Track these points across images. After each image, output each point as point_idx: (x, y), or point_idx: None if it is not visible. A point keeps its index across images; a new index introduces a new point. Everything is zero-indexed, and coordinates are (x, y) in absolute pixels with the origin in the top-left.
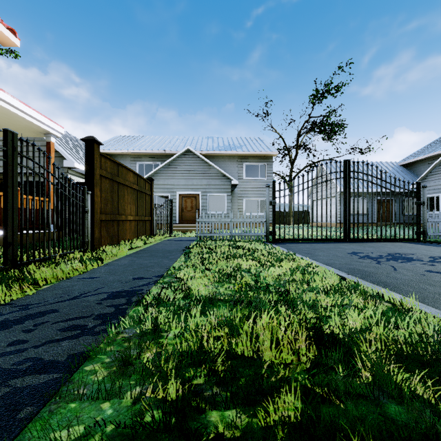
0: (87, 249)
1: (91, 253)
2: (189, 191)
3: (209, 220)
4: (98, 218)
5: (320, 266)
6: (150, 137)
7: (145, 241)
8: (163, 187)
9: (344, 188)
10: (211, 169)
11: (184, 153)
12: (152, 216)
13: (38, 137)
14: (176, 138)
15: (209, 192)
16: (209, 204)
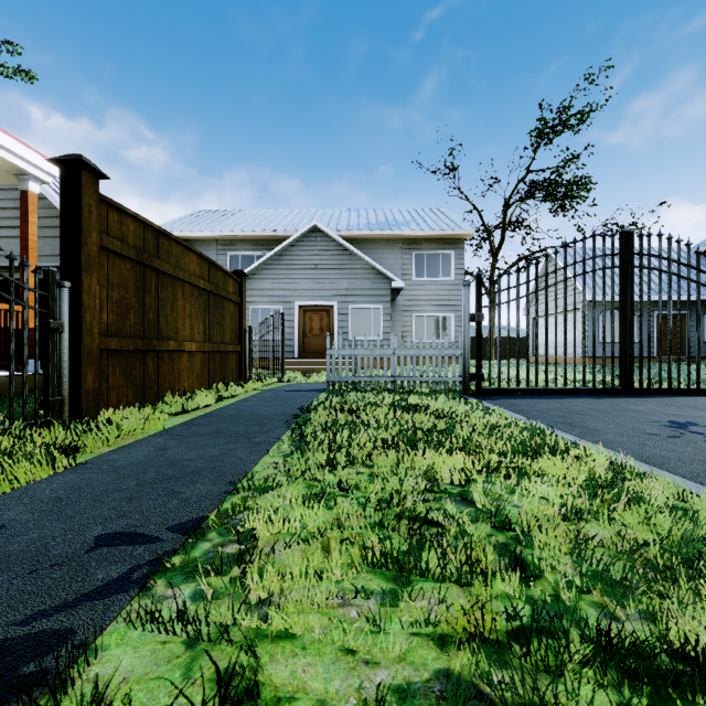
0: (59, 420)
1: (64, 429)
2: (316, 301)
3: (351, 352)
4: (96, 344)
5: (658, 476)
6: (252, 211)
7: (219, 394)
8: (271, 294)
9: (622, 287)
10: (355, 262)
11: (307, 233)
12: (243, 344)
13: (43, 202)
14: (296, 212)
15: (351, 302)
16: (351, 323)
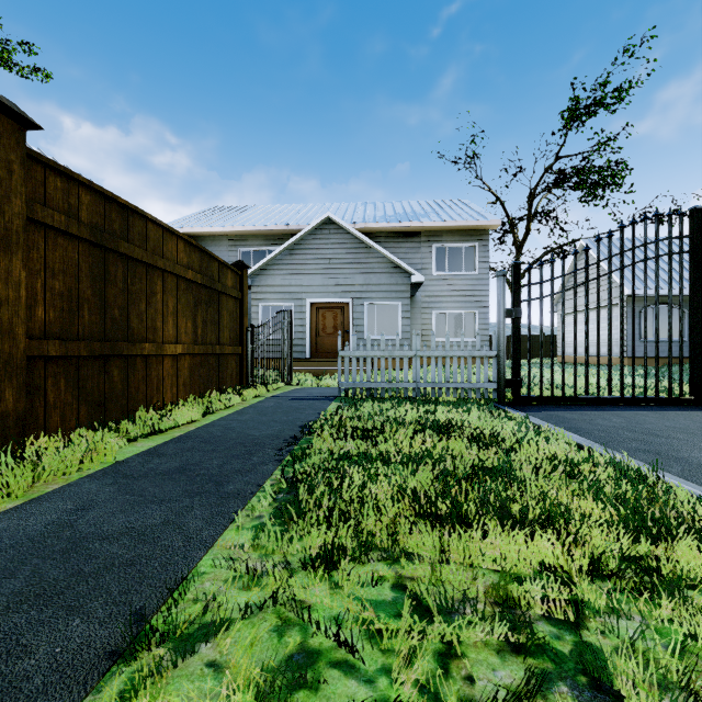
0: None
1: None
2: (329, 298)
3: (366, 354)
4: (21, 350)
5: None
6: (265, 206)
7: (207, 406)
8: (282, 291)
9: (693, 276)
10: (371, 255)
11: (320, 225)
12: (245, 345)
13: None
14: (310, 206)
15: (367, 299)
16: (367, 321)
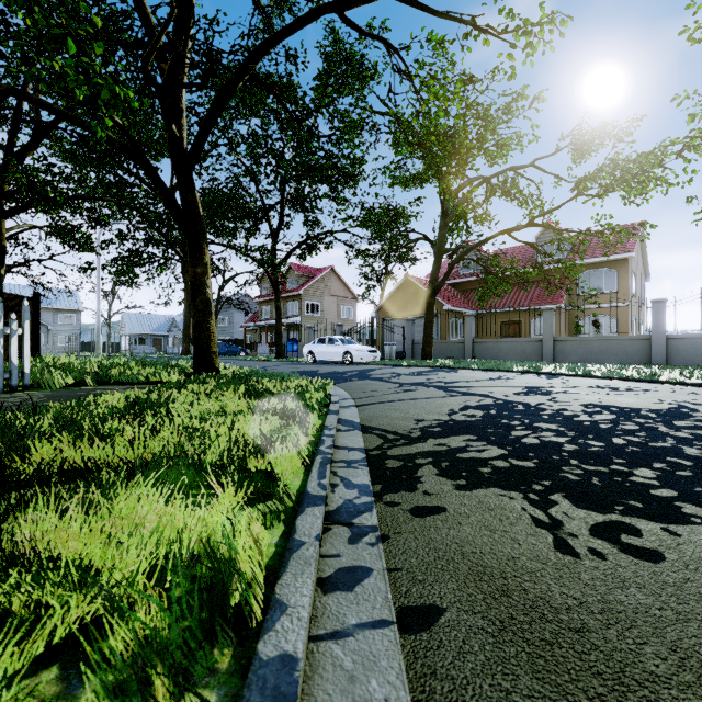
0: None
1: None
2: None
3: None
4: None
5: None
6: None
7: None
8: None
9: None
10: None
11: None
12: None
13: None
14: None
15: None
16: None
